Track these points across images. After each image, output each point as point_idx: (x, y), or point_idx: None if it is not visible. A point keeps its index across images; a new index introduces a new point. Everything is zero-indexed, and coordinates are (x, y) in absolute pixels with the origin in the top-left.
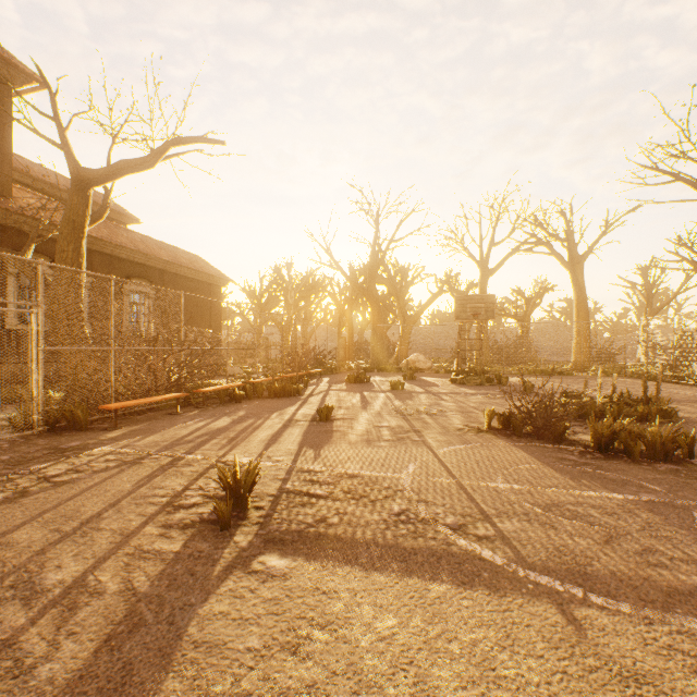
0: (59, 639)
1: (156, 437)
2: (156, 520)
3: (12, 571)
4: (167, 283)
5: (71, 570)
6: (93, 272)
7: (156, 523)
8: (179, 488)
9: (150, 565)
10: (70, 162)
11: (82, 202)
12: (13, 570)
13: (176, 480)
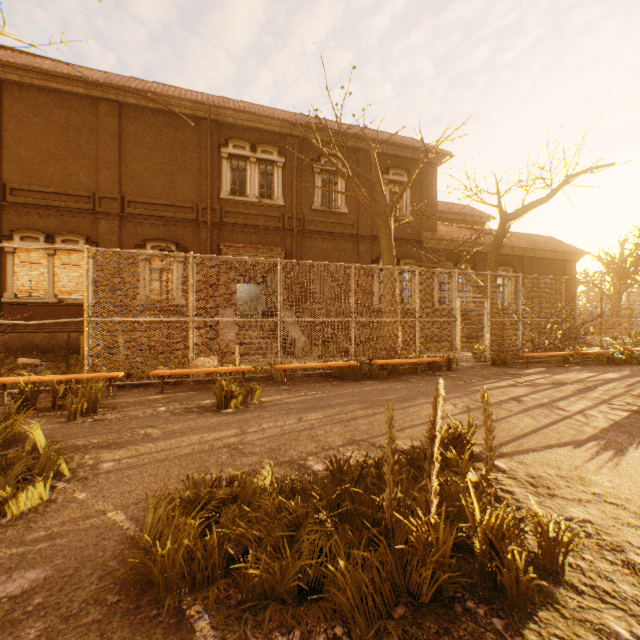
0: (588, 420)
1: (561, 376)
2: (600, 405)
3: (545, 403)
4: (524, 266)
5: (571, 408)
6: (510, 274)
7: (602, 406)
8: (604, 398)
9: (613, 415)
10: (500, 213)
11: (502, 233)
12: (545, 403)
13: (599, 395)
